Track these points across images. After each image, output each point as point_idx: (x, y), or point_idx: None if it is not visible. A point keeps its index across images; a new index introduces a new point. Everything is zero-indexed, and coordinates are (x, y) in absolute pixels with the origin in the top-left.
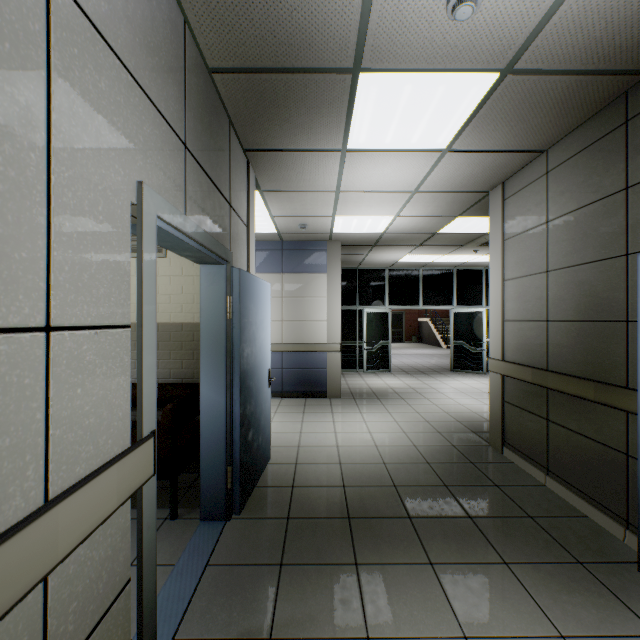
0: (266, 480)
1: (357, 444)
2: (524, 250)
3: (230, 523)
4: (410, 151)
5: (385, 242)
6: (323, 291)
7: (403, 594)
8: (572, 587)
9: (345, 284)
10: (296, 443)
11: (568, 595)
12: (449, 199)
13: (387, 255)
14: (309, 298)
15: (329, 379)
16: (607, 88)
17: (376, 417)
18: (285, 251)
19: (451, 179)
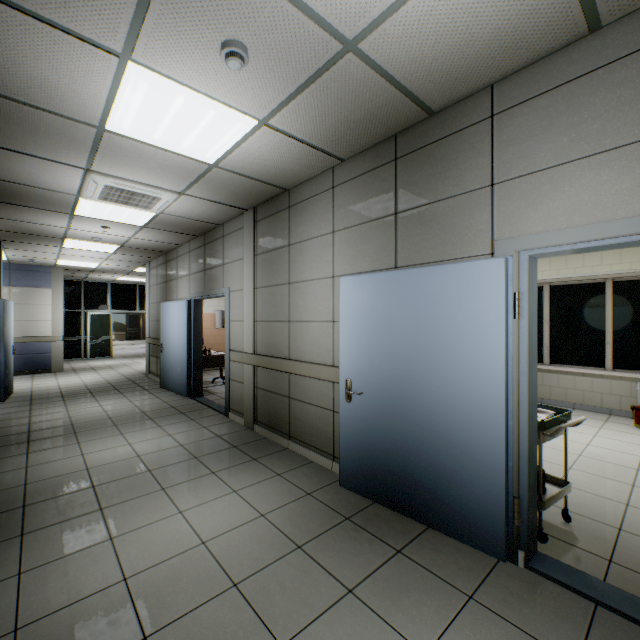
0: (15, 396)
1: (73, 383)
2: (154, 293)
3: (0, 404)
4: (97, 251)
5: (101, 271)
6: (49, 300)
7: (81, 400)
8: (138, 392)
9: (71, 292)
10: (31, 388)
11: (136, 393)
12: (129, 262)
13: (106, 276)
14: (37, 305)
15: (55, 360)
16: (159, 252)
17: (89, 375)
18: (13, 271)
19: (124, 258)
